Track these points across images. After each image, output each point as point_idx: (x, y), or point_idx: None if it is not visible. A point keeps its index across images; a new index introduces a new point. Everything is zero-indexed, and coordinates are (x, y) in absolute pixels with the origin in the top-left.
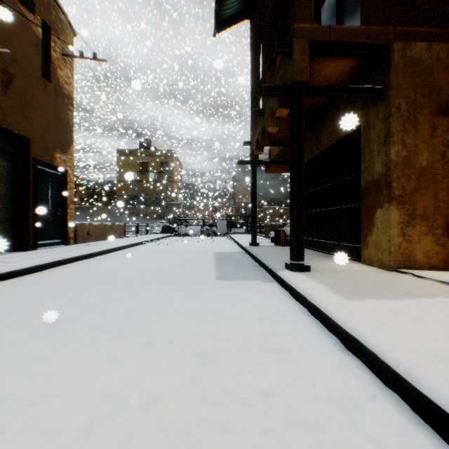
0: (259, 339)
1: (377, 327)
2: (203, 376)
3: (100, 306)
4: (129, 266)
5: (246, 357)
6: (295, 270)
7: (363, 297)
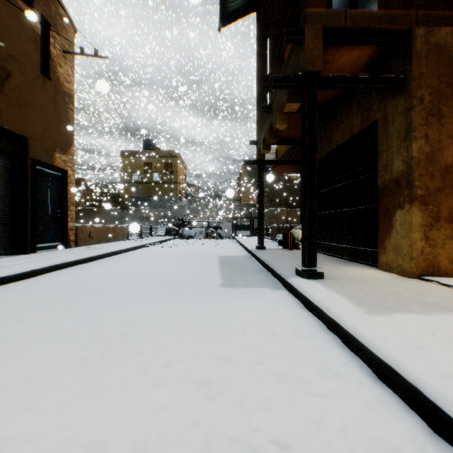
0: (272, 363)
1: (414, 352)
2: (205, 415)
3: (92, 319)
4: (129, 271)
5: (257, 388)
6: (307, 277)
7: (388, 310)
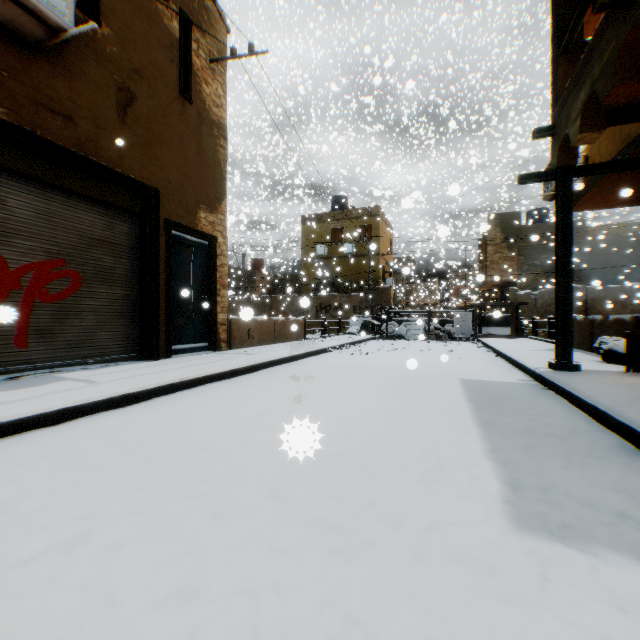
0: None
1: None
2: None
3: None
4: (278, 407)
5: None
6: None
7: None
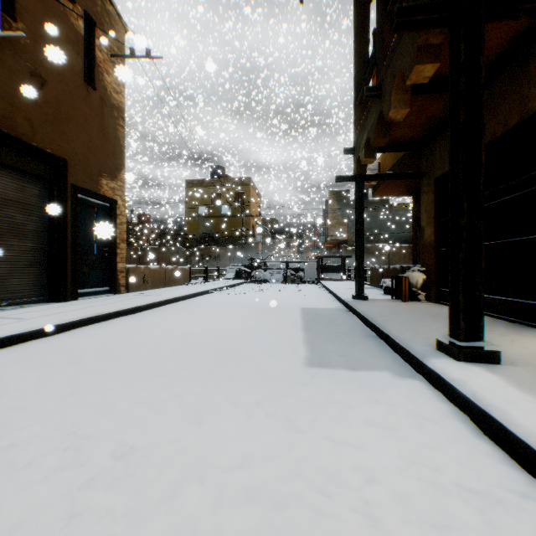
0: None
1: None
2: None
3: (83, 429)
4: (178, 328)
5: None
6: (464, 359)
7: None
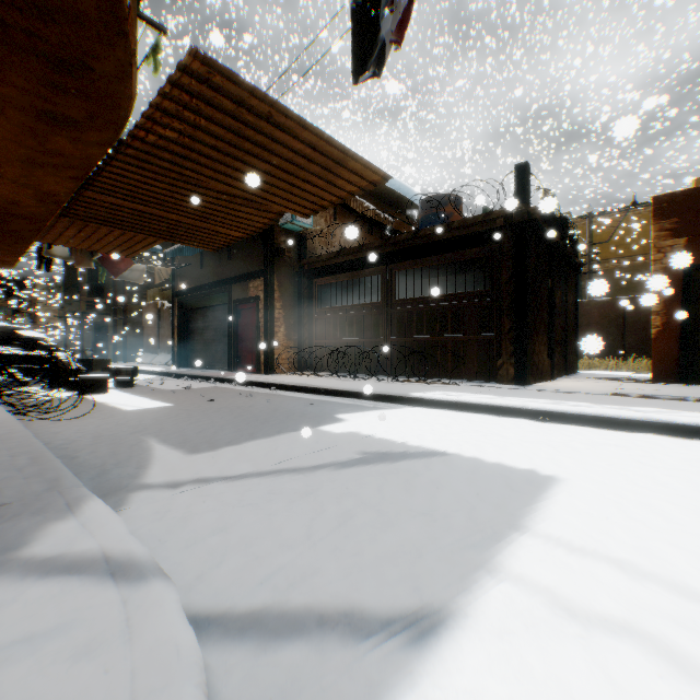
0: None
1: None
2: None
3: None
4: None
5: None
6: None
7: None
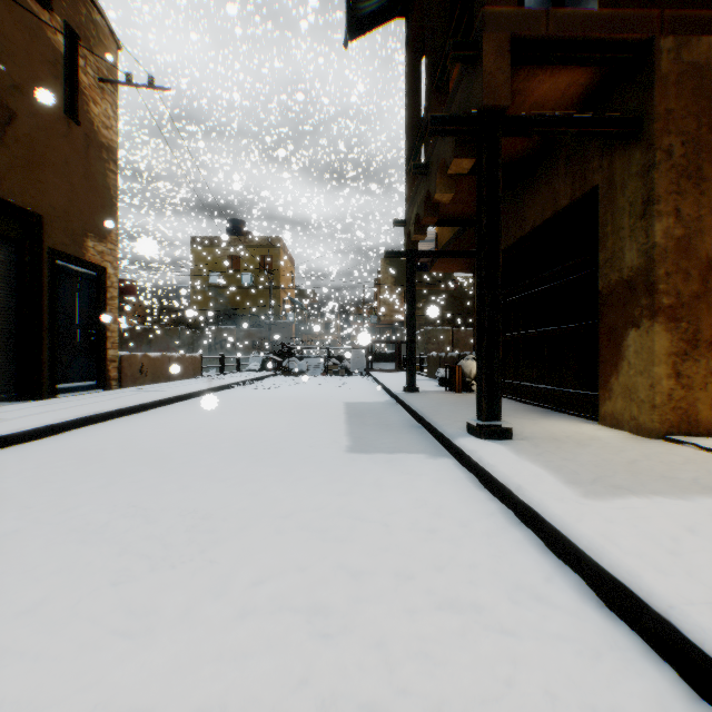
0: (430, 578)
1: (664, 561)
2: (320, 666)
3: (141, 504)
4: (203, 426)
5: (406, 620)
6: (485, 437)
7: (618, 491)
